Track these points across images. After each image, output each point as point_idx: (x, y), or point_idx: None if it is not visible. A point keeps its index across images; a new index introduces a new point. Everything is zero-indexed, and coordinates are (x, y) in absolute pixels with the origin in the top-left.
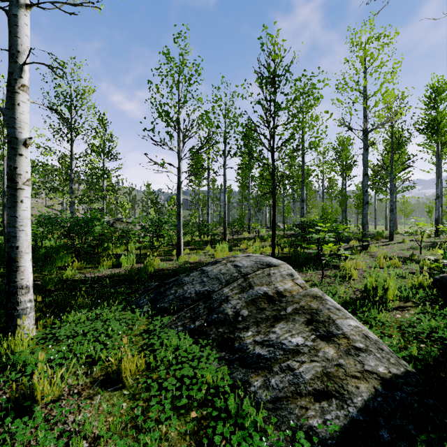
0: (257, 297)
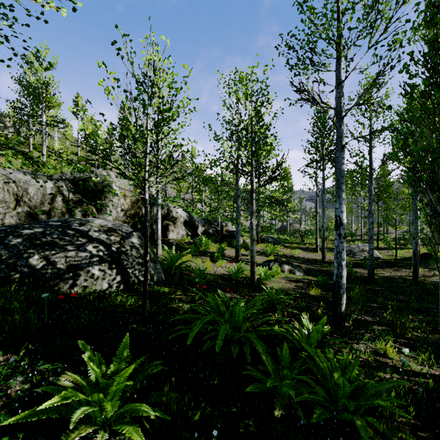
0: (360, 250)
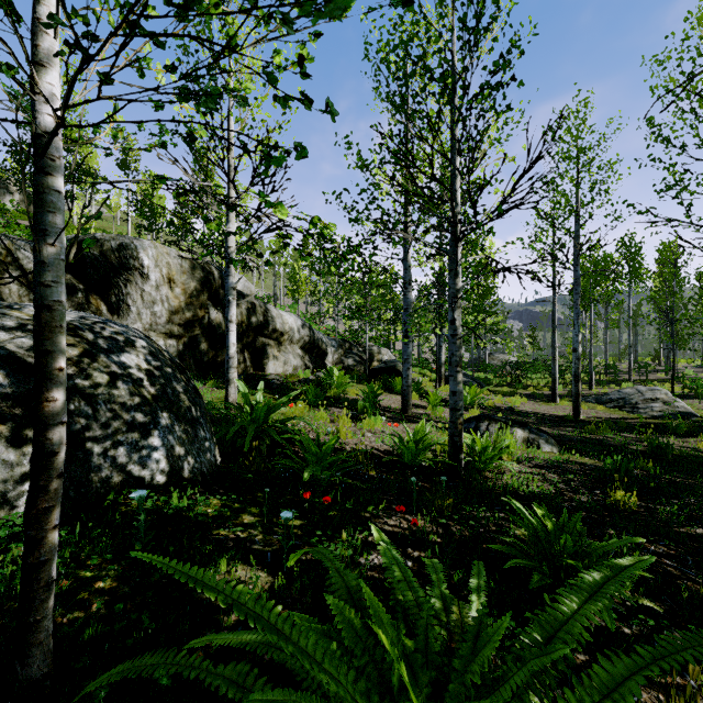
0: (646, 399)
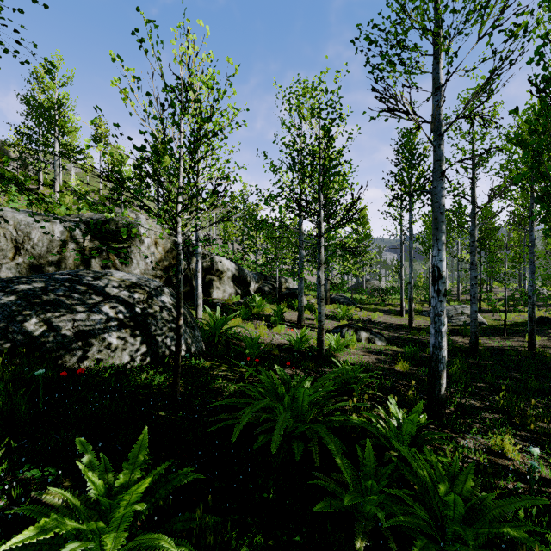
0: (458, 313)
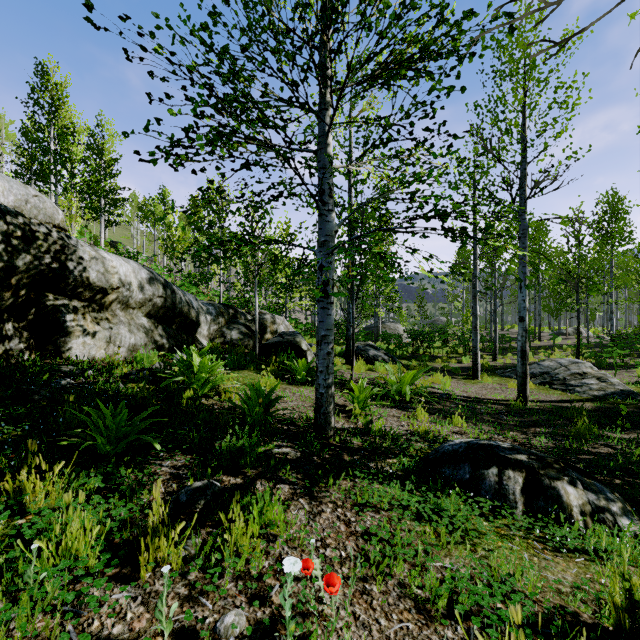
0: (573, 373)
